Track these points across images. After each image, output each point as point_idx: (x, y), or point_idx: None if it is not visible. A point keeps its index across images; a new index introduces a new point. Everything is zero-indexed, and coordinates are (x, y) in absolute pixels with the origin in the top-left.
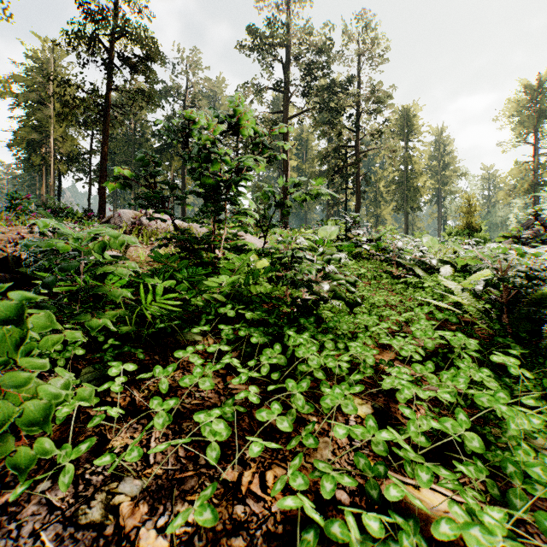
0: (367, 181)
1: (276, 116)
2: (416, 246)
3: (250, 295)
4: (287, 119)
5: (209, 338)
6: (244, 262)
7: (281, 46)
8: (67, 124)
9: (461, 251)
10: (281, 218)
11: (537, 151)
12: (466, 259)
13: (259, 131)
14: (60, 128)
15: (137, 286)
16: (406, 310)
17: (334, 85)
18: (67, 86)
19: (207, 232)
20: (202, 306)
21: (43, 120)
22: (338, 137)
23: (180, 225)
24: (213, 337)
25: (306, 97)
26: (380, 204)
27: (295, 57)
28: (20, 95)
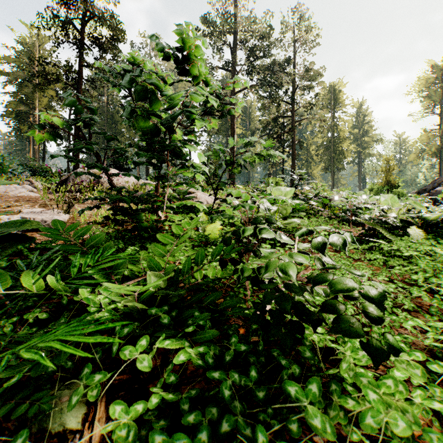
0: (301, 145)
1: (224, 91)
2: (378, 205)
3: (194, 280)
4: (234, 93)
5: (99, 416)
6: (185, 235)
7: (229, 32)
8: (50, 98)
9: (422, 210)
10: (229, 176)
11: (442, 120)
12: (429, 218)
13: (208, 77)
14: (44, 101)
15: (50, 261)
16: (404, 297)
17: (273, 64)
18: (50, 67)
19: (148, 191)
20: (113, 313)
21: (29, 95)
22: (277, 108)
23: (136, 182)
24: (99, 426)
25: (250, 74)
26: (311, 165)
27: (240, 41)
28: (10, 73)
